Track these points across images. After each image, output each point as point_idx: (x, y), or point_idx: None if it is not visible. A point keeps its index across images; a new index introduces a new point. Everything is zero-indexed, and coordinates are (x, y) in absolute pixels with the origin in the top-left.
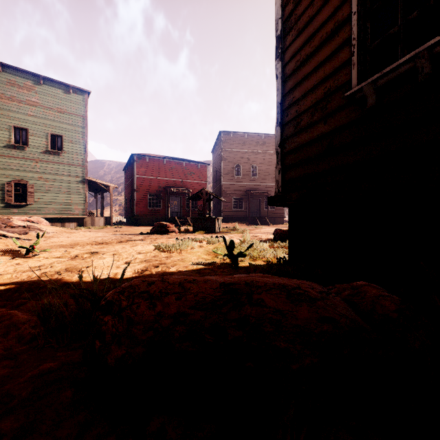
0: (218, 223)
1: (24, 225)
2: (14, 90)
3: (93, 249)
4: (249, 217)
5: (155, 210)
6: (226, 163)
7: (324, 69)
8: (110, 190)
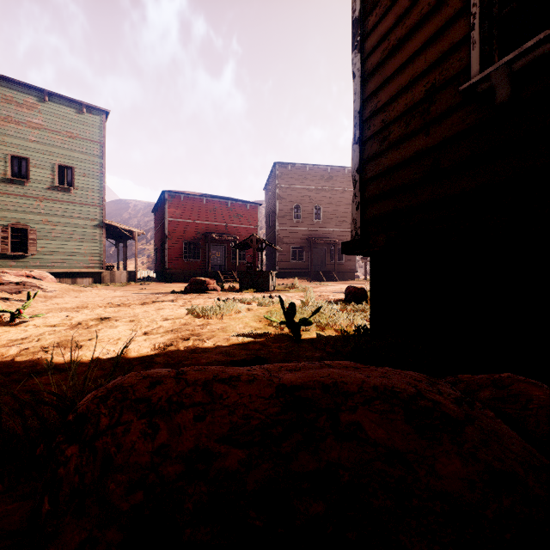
0: (273, 278)
1: (17, 282)
2: (11, 108)
3: (105, 314)
4: (312, 271)
5: (192, 262)
6: (282, 203)
7: (426, 56)
8: (134, 237)
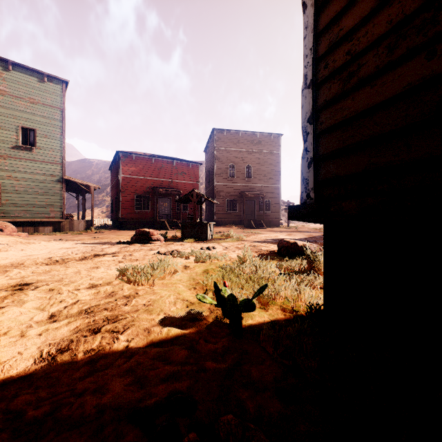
0: (211, 228)
1: None
2: None
3: (29, 278)
4: (244, 220)
5: (142, 212)
6: (219, 162)
7: None
8: (91, 191)
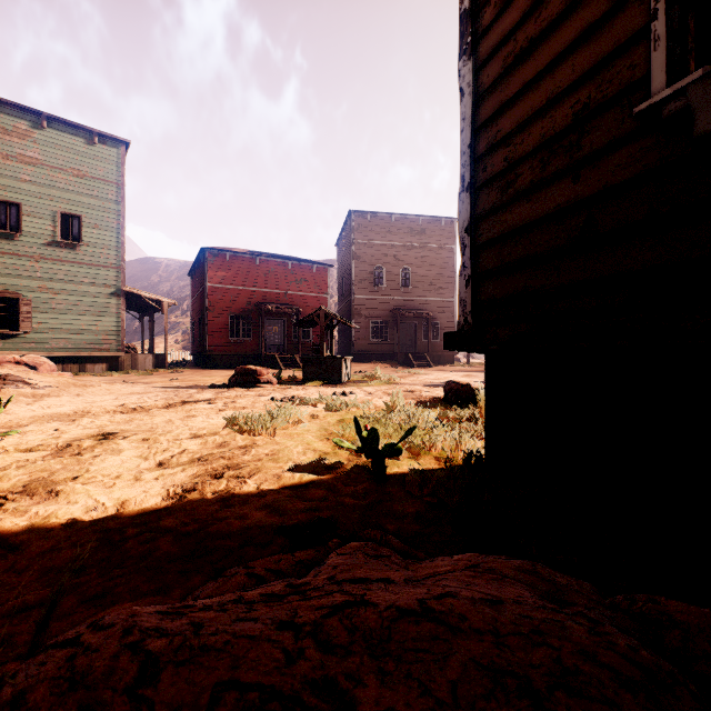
0: (347, 366)
1: None
2: None
3: (109, 427)
4: (398, 354)
5: (240, 341)
6: (360, 263)
7: (574, 62)
8: (164, 309)
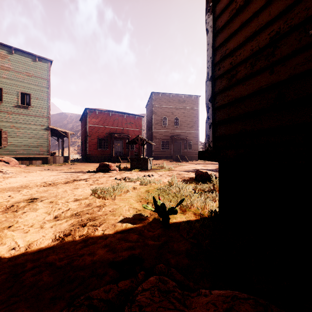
0: (150, 162)
1: None
2: None
3: (35, 195)
4: (173, 156)
5: (103, 150)
6: (156, 115)
7: (270, 10)
8: (68, 136)
